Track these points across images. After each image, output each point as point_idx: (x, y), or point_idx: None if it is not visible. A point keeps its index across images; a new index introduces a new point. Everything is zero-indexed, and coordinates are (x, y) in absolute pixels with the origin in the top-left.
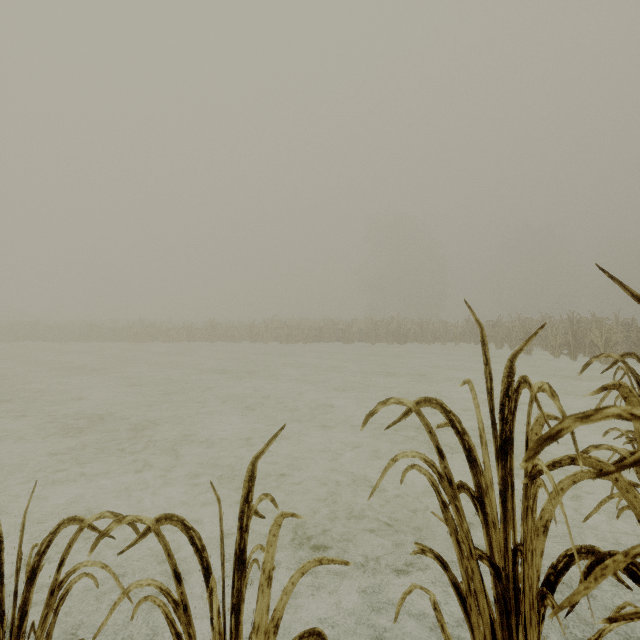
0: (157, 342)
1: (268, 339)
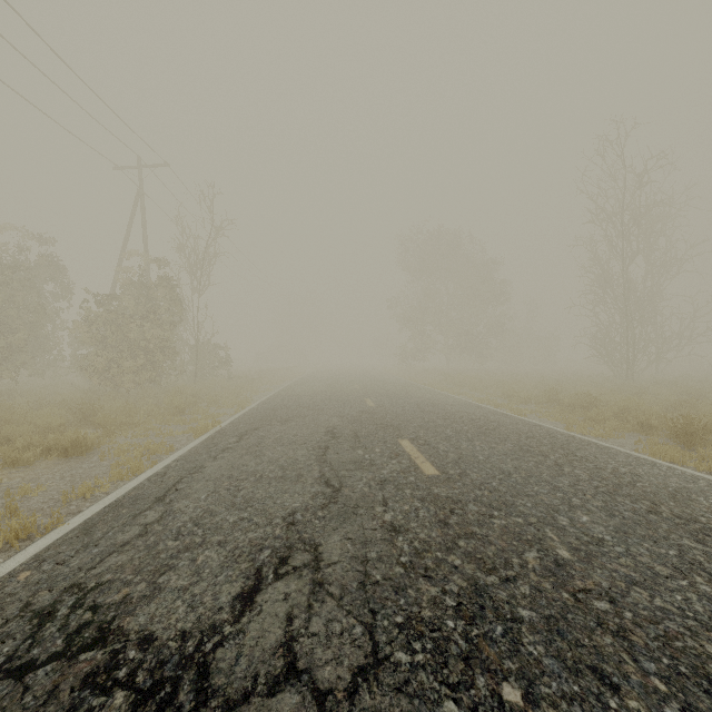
0: None
1: None
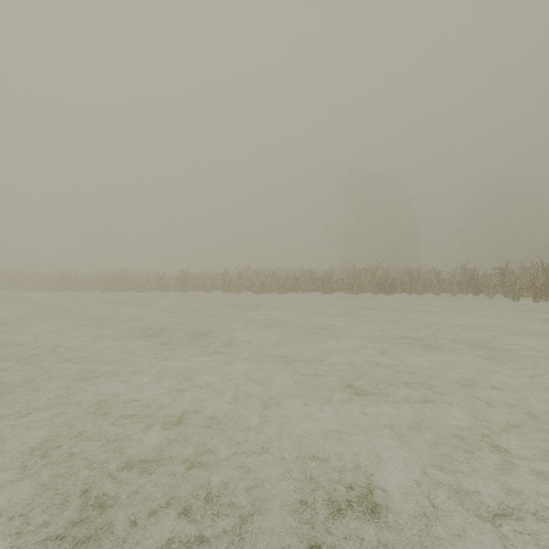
0: (131, 291)
1: (241, 288)
